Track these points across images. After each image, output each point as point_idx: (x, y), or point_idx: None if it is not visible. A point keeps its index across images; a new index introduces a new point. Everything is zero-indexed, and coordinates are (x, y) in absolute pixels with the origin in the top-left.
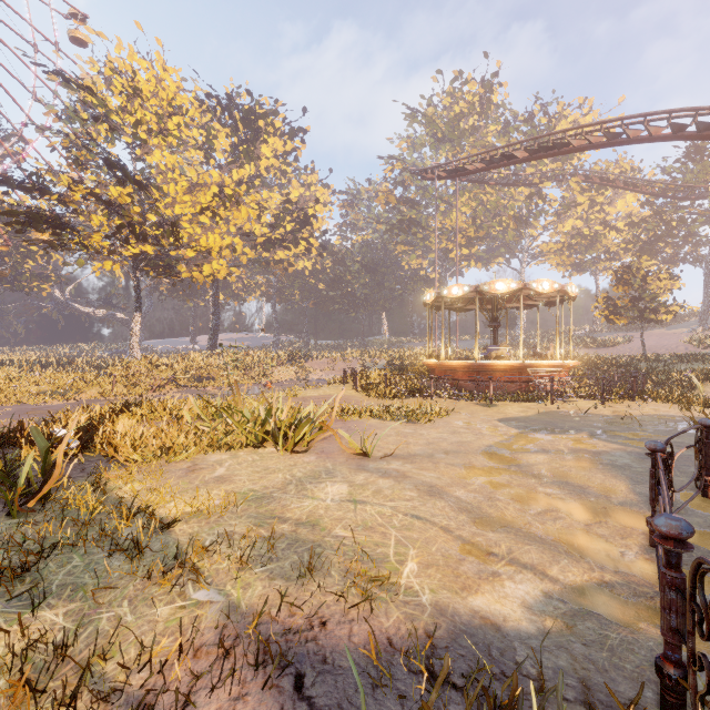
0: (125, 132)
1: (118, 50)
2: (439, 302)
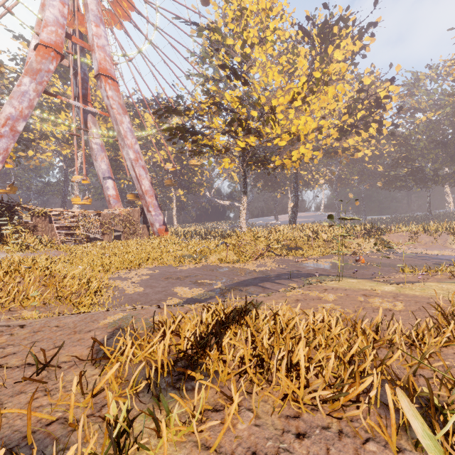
0: (236, 53)
1: None
2: None
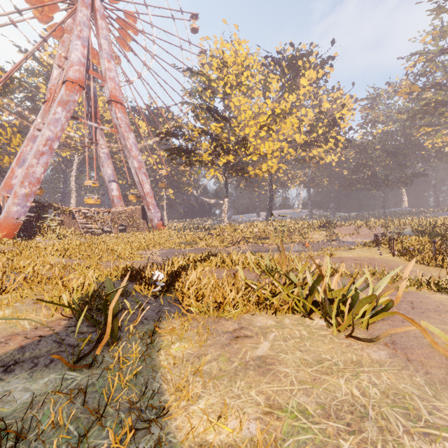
0: (219, 92)
1: (215, 45)
2: None
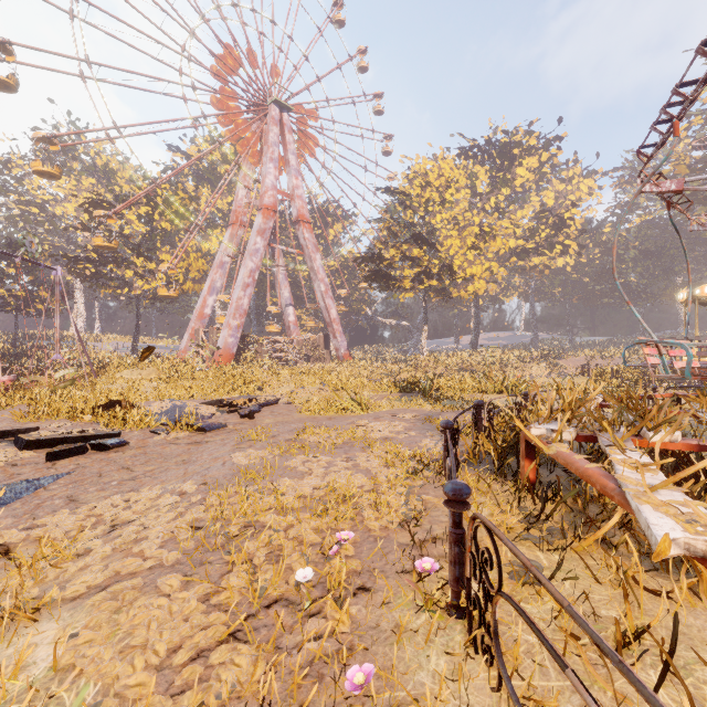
0: (420, 210)
1: (416, 160)
2: (699, 299)
